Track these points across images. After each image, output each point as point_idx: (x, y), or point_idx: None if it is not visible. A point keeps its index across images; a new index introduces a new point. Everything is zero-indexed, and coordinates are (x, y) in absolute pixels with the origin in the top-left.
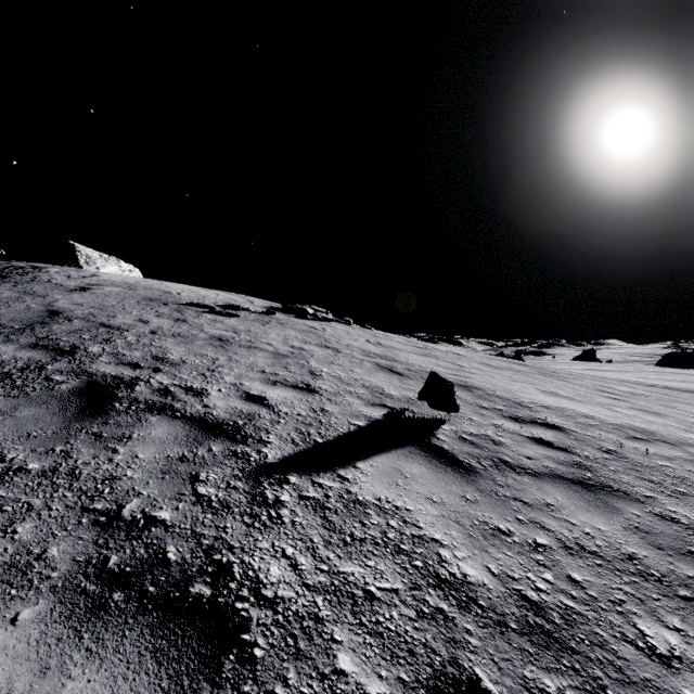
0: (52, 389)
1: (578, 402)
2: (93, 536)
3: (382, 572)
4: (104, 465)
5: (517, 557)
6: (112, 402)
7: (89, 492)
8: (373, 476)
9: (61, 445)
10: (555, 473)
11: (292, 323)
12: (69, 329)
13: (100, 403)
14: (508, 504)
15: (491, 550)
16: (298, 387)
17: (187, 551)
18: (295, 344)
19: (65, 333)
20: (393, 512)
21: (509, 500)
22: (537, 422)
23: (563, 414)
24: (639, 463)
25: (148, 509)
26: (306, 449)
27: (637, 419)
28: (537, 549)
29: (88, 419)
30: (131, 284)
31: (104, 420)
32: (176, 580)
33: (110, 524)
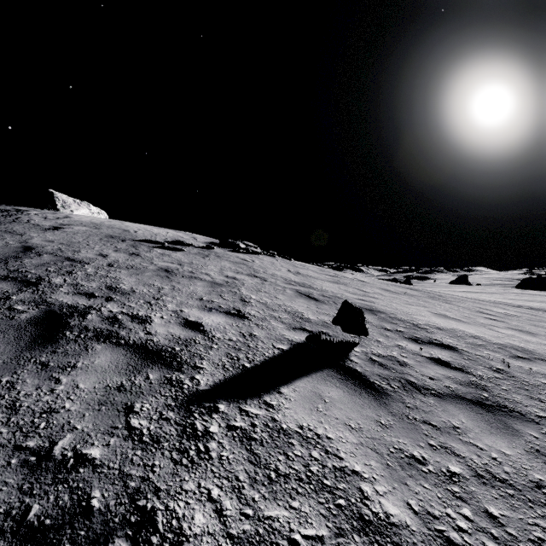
0: (12, 319)
1: (465, 323)
2: (19, 480)
3: (306, 514)
4: (45, 397)
5: (435, 490)
6: (63, 331)
7: (24, 428)
8: (296, 402)
9: (8, 375)
10: (456, 393)
11: (227, 256)
12: (38, 262)
13: (52, 332)
14: (419, 428)
15: (410, 482)
16: (230, 313)
17: (111, 496)
18: (229, 274)
19: (34, 266)
20: (315, 441)
21: (419, 423)
22: (433, 343)
23: (454, 335)
24: (526, 382)
25: (79, 445)
26: (235, 374)
27: (515, 338)
28: (452, 479)
29: (39, 347)
30: (97, 224)
31: (53, 348)
32: (96, 535)
33: (38, 464)
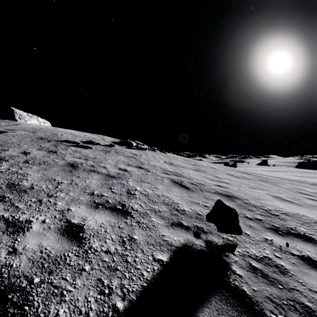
0: None
1: (300, 206)
2: None
3: None
4: None
5: None
6: None
7: None
8: None
9: None
10: None
11: (123, 152)
12: None
13: None
14: None
15: None
16: (115, 209)
17: None
18: (122, 166)
19: None
20: None
21: None
22: (292, 233)
23: (302, 222)
24: None
25: None
26: None
27: None
28: None
29: None
30: (35, 129)
31: None
32: None
33: None
